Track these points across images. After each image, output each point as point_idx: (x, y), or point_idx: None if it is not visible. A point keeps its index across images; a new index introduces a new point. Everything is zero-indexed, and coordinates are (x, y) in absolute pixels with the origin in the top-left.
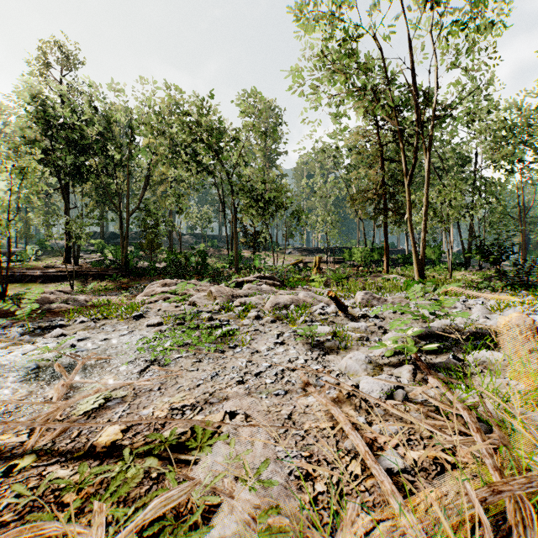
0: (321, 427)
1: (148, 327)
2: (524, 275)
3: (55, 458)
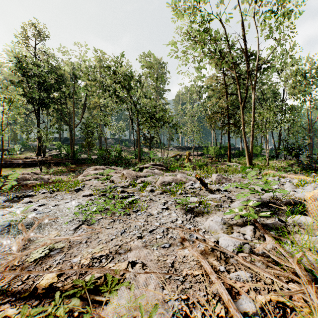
0: (194, 274)
1: (83, 197)
2: (313, 163)
3: (8, 298)
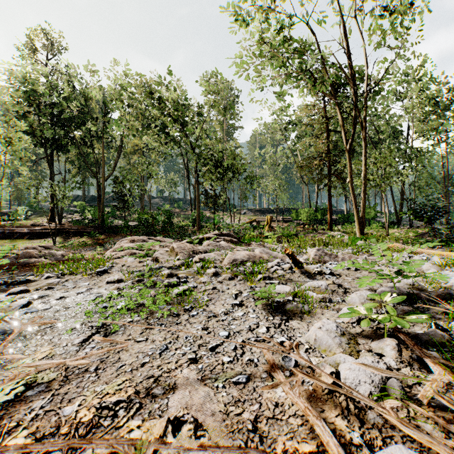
0: (300, 450)
1: (108, 284)
2: None
3: None
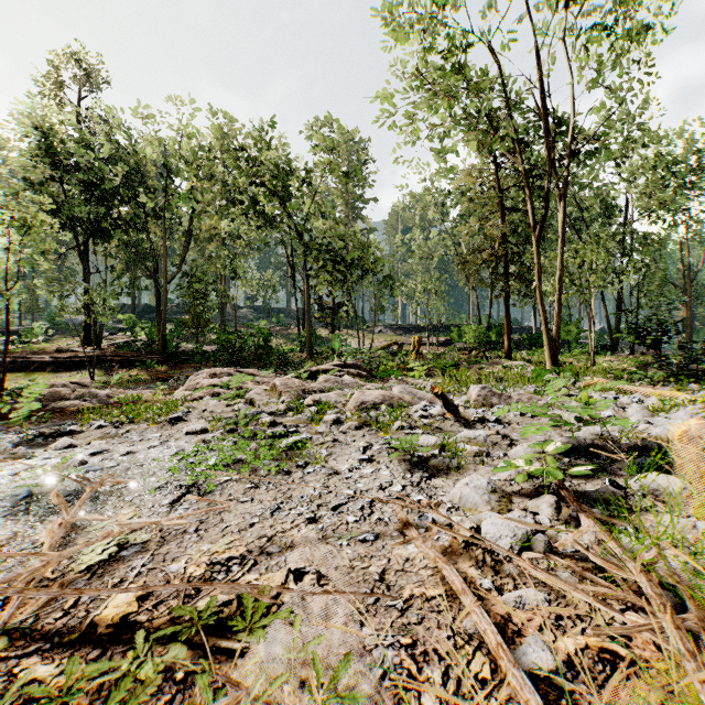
0: (428, 595)
1: (188, 435)
2: (693, 362)
3: (35, 644)
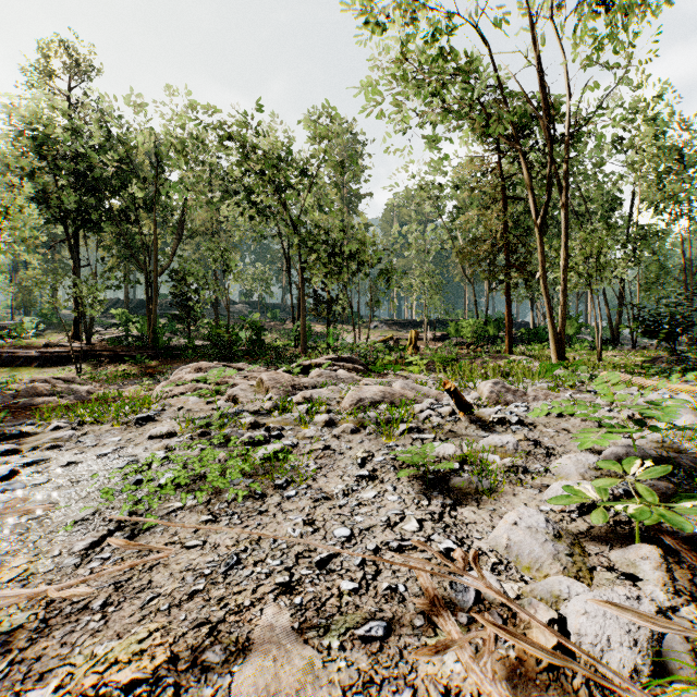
0: None
1: (151, 439)
2: None
3: None
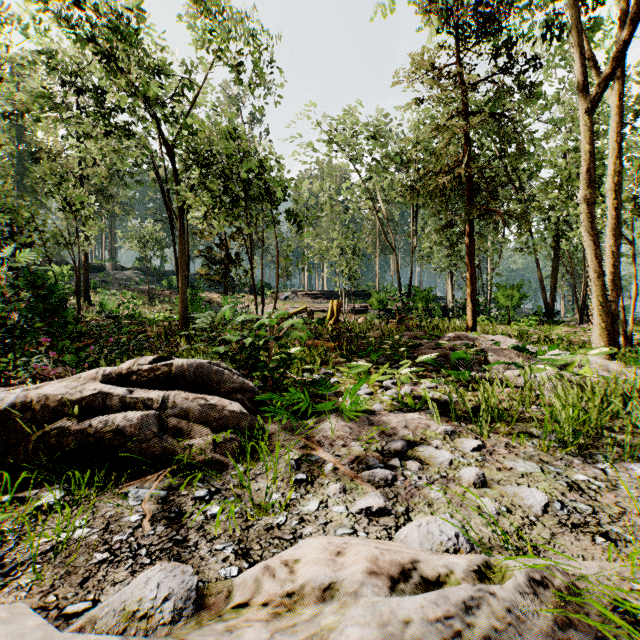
0: None
1: None
2: None
3: None
